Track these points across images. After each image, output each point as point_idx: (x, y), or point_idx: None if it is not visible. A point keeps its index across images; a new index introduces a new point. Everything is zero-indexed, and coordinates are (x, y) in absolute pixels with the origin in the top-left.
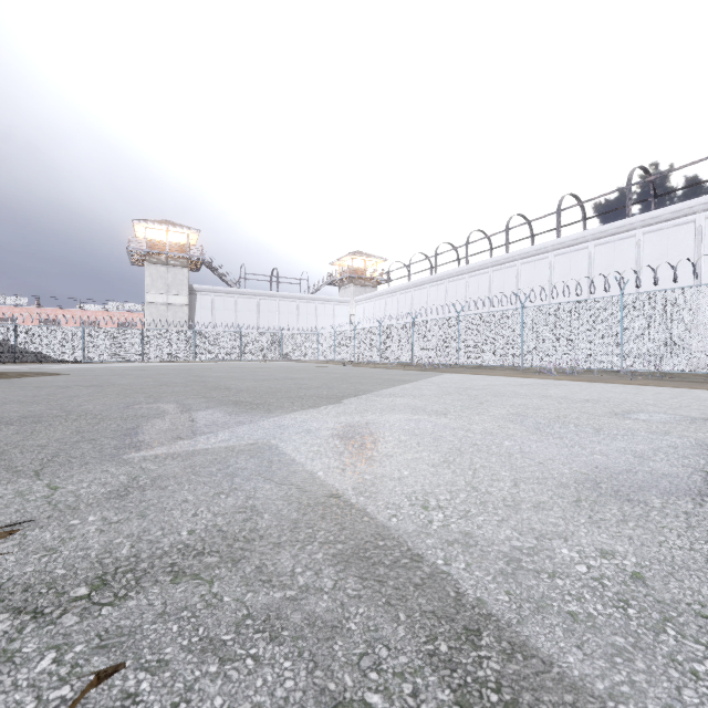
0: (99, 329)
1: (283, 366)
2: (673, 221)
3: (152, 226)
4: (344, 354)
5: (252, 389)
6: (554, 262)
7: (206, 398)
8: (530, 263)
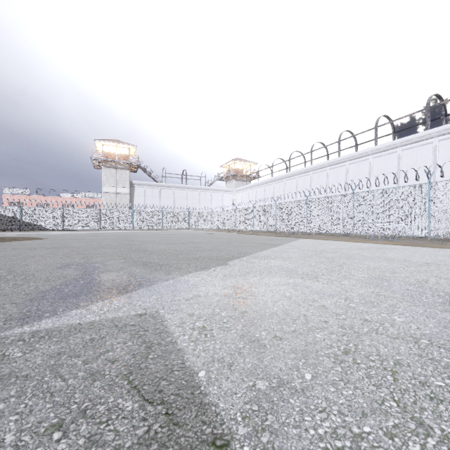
0: (72, 209)
1: (189, 233)
2: None
3: (106, 143)
4: (229, 225)
5: (162, 251)
6: (373, 162)
7: (124, 259)
8: (355, 163)
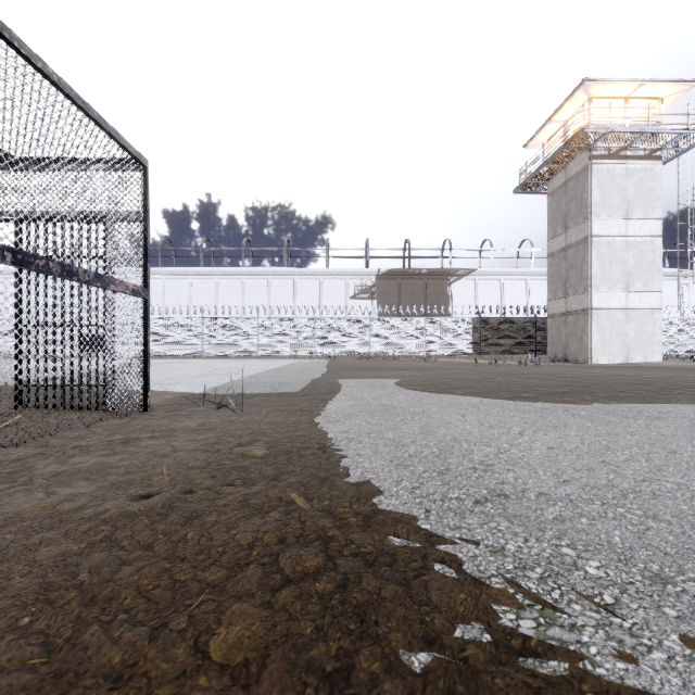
0: None
1: None
2: (180, 276)
3: None
4: None
5: None
6: None
7: None
8: None
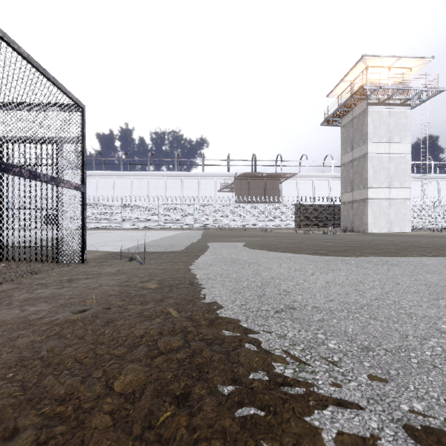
0: None
1: None
2: (108, 176)
3: None
4: None
5: None
6: None
7: None
8: None
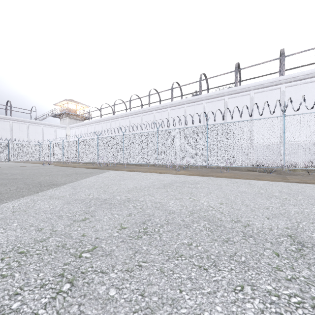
0: None
1: None
2: (217, 98)
3: None
4: (56, 157)
5: None
6: (170, 113)
7: None
8: (159, 113)
